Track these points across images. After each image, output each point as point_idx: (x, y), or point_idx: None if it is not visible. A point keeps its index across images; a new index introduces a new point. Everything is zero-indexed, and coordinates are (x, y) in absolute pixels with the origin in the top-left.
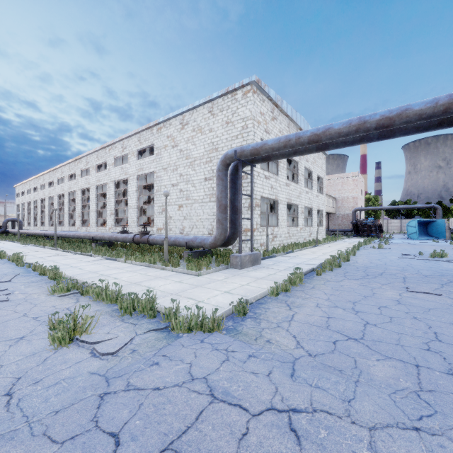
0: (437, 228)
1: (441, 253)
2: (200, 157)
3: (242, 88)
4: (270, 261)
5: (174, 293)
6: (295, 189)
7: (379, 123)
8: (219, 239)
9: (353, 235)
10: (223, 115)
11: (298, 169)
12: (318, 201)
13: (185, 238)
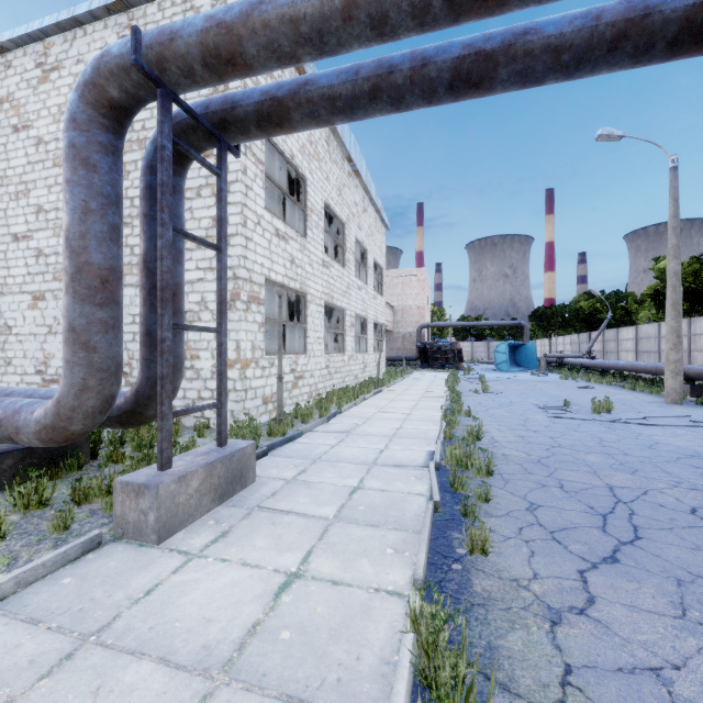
0: (527, 355)
1: (607, 403)
2: None
3: None
4: (288, 459)
5: None
6: (340, 277)
7: None
8: (74, 410)
9: (420, 365)
10: None
11: (345, 238)
12: (375, 307)
13: None
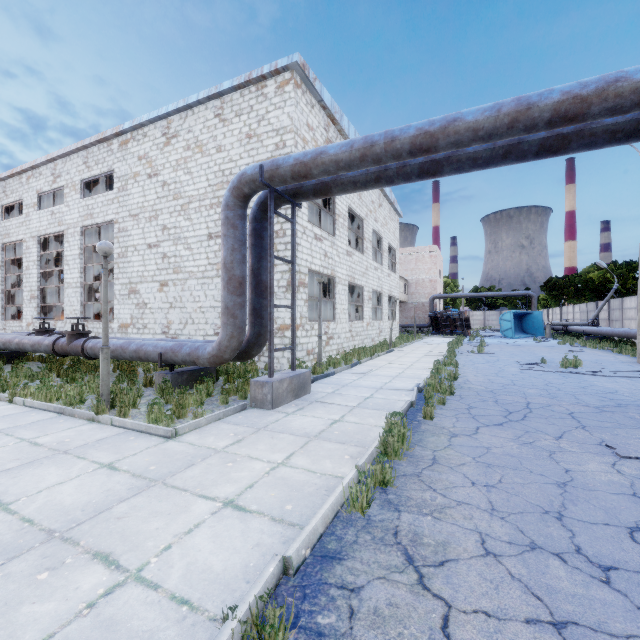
0: (533, 323)
1: (574, 360)
2: (200, 196)
3: (275, 75)
4: (327, 385)
5: (62, 528)
6: (360, 262)
7: (558, 109)
8: (227, 347)
9: (431, 332)
10: (241, 121)
11: (364, 231)
12: (389, 283)
13: (159, 344)
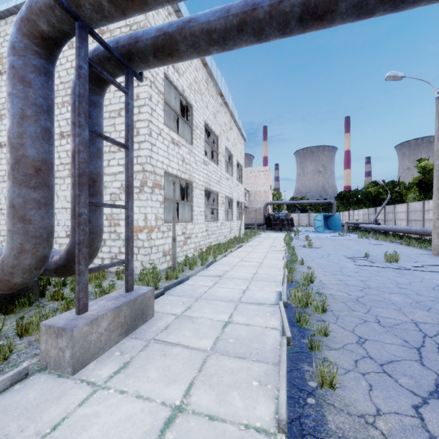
0: (334, 222)
1: (395, 255)
2: None
3: None
4: (178, 298)
5: None
6: (215, 171)
7: None
8: (14, 267)
9: (266, 229)
10: None
11: (218, 146)
12: (238, 191)
13: None
